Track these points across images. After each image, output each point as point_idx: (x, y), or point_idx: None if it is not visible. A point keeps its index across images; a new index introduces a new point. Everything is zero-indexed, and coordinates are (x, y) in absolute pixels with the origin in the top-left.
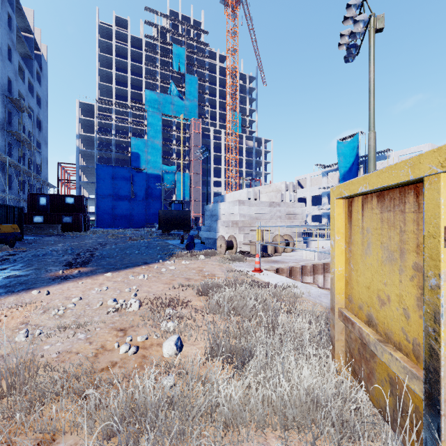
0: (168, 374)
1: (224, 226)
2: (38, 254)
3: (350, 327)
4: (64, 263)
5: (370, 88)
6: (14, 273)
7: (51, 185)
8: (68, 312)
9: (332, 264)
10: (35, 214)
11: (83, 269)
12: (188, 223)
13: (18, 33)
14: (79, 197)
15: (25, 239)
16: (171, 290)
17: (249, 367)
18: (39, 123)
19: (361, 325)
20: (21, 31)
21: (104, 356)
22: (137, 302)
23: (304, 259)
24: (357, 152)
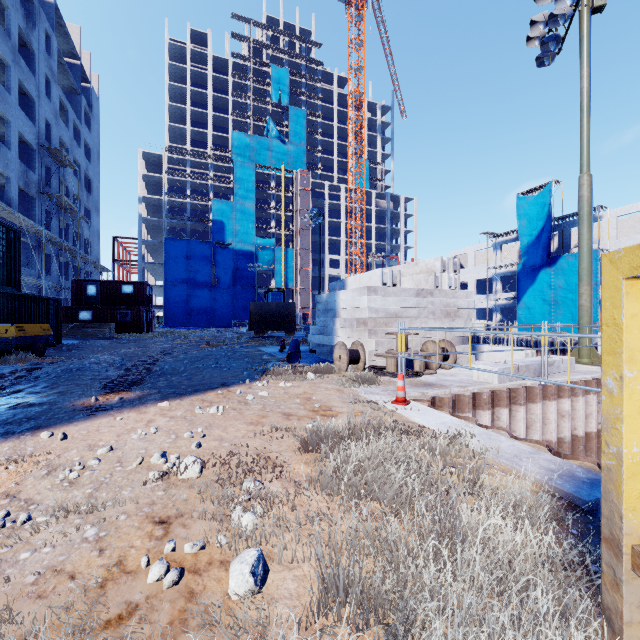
0: None
1: (344, 327)
2: (71, 367)
3: None
4: (103, 383)
5: (582, 103)
6: (26, 399)
7: (104, 268)
8: (86, 475)
9: (608, 434)
10: (80, 309)
11: (128, 394)
12: (292, 321)
13: (59, 59)
14: (140, 284)
15: (64, 344)
16: (258, 436)
17: None
18: (88, 183)
19: None
20: (65, 57)
21: (117, 587)
22: (198, 461)
23: (474, 381)
24: (550, 212)
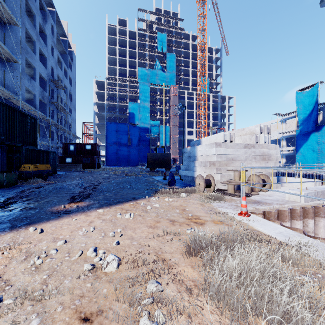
0: None
1: (201, 166)
2: (57, 187)
3: None
4: (70, 196)
5: None
6: (29, 205)
7: (78, 137)
8: (46, 262)
9: None
10: (66, 157)
11: (81, 203)
12: (169, 163)
13: (58, 37)
14: (94, 145)
15: (58, 174)
16: (155, 238)
17: None
18: (71, 96)
19: None
20: (60, 36)
21: None
22: (116, 259)
23: (287, 200)
24: (317, 100)
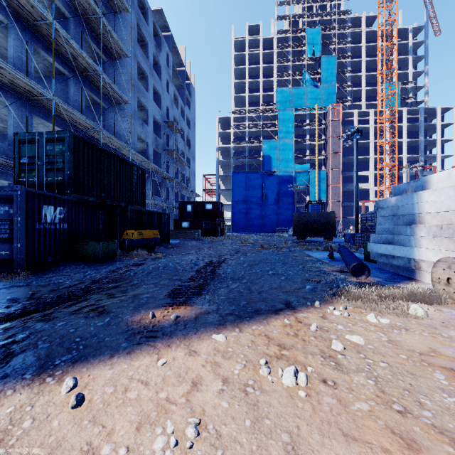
0: None
1: (436, 237)
2: (159, 266)
3: None
4: (171, 288)
5: None
6: (106, 302)
7: (197, 195)
8: None
9: None
10: (183, 220)
11: (185, 310)
12: (331, 228)
13: (174, 68)
14: (216, 203)
15: (171, 243)
16: None
17: None
18: (189, 142)
19: None
20: (177, 67)
21: None
22: None
23: None
24: None
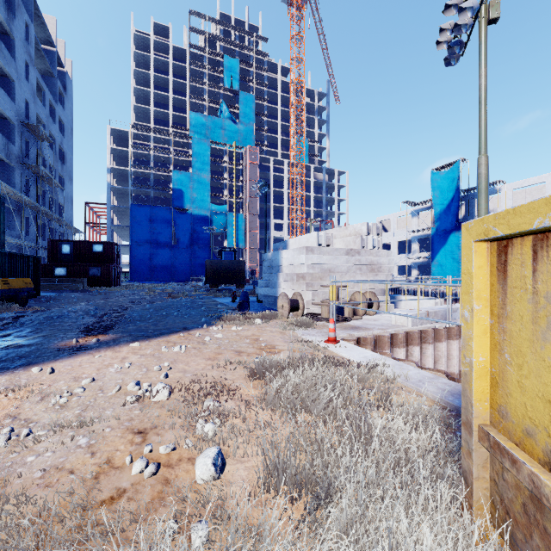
0: (199, 517)
1: (286, 281)
2: (52, 315)
3: (507, 465)
4: (81, 328)
5: (480, 97)
6: (16, 342)
7: (76, 230)
8: (73, 400)
9: (465, 349)
10: (56, 266)
11: (103, 337)
12: (242, 276)
13: (37, 46)
14: (110, 244)
15: (42, 296)
16: (215, 369)
17: (328, 520)
18: (62, 155)
19: (535, 470)
20: (41, 44)
21: (108, 478)
22: (166, 387)
23: (393, 325)
24: (458, 185)
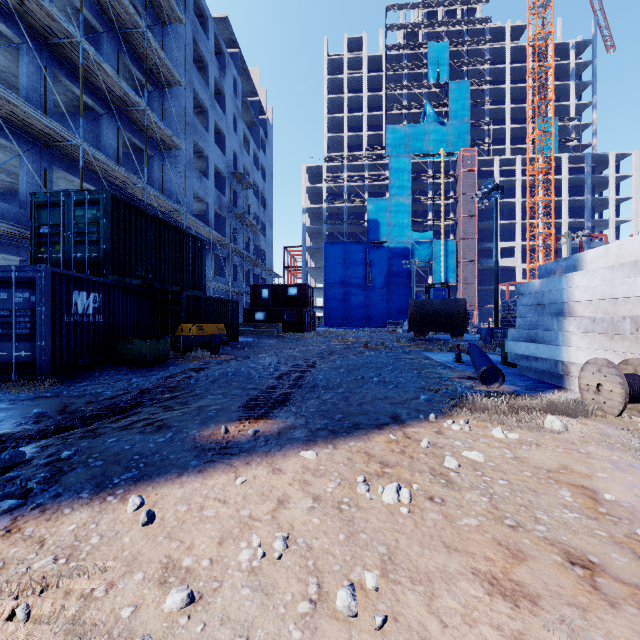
0: None
1: (588, 332)
2: (227, 371)
3: None
4: (245, 399)
5: None
6: (164, 416)
7: (275, 274)
8: None
9: None
10: (256, 310)
11: (266, 424)
12: (460, 321)
13: (243, 99)
14: (303, 286)
15: (240, 341)
16: None
17: None
18: (264, 201)
19: None
20: (248, 97)
21: None
22: None
23: None
24: None
